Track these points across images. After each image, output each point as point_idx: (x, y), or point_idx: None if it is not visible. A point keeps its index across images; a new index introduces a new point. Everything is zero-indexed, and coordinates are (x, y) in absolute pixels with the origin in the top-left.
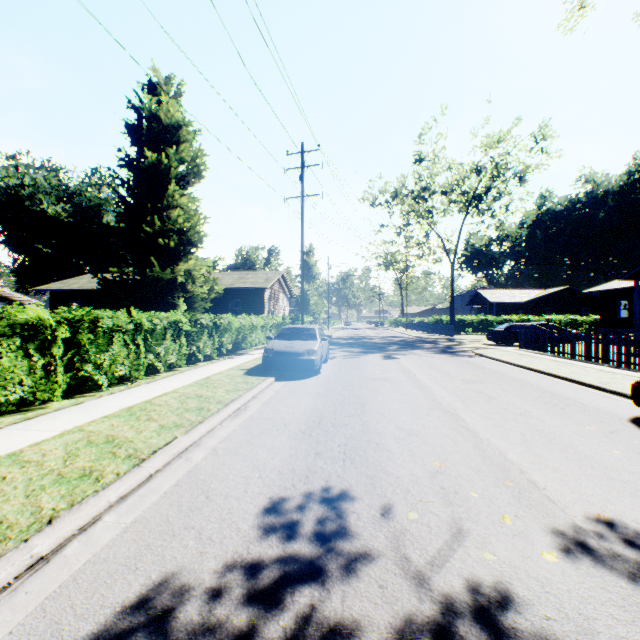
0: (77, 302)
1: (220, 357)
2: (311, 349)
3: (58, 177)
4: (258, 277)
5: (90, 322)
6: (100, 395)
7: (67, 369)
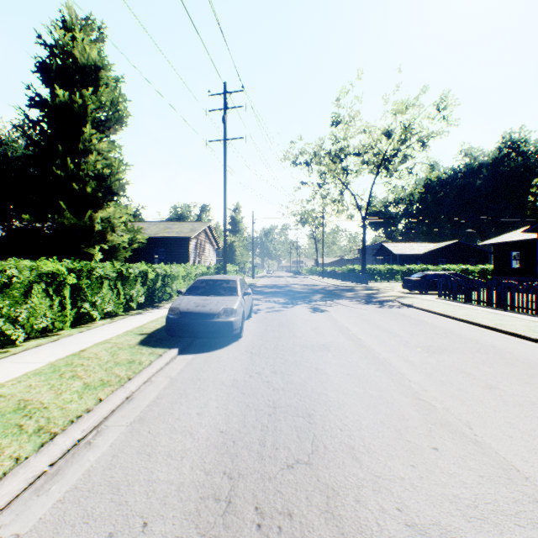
0: None
1: (129, 312)
2: (229, 308)
3: None
4: (184, 227)
5: None
6: None
7: None
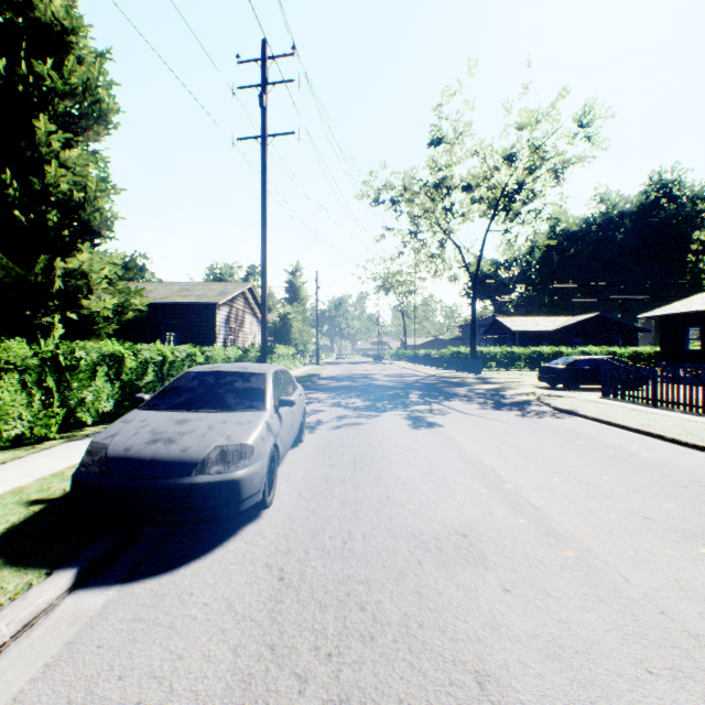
0: None
1: (81, 429)
2: (235, 444)
3: None
4: (210, 289)
5: None
6: None
7: None
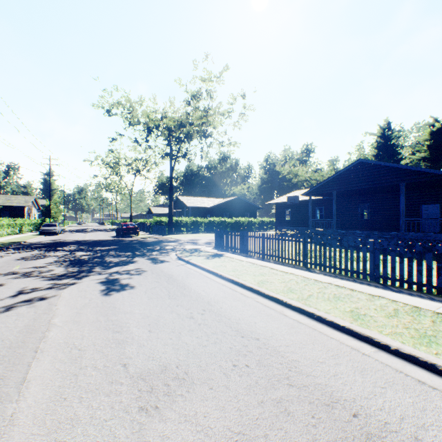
0: None
1: (14, 235)
2: (56, 229)
3: None
4: (20, 199)
5: None
6: None
7: None
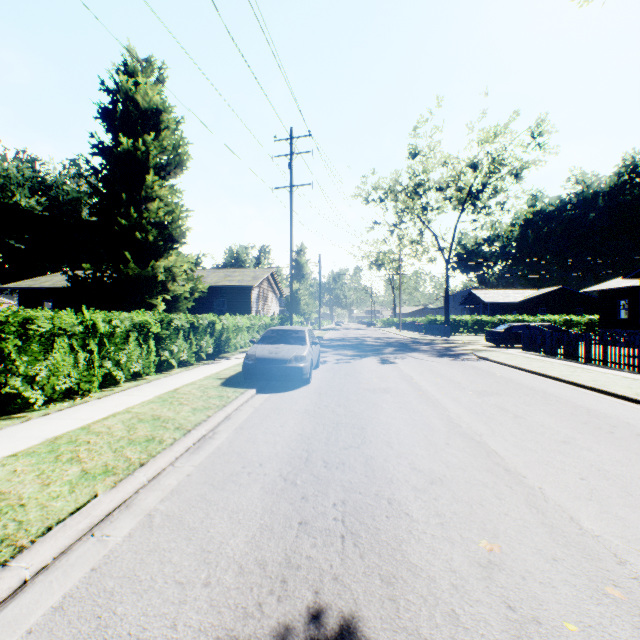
0: (51, 301)
1: (199, 362)
2: (299, 355)
3: (33, 168)
4: (245, 275)
5: (19, 324)
6: (28, 417)
7: None
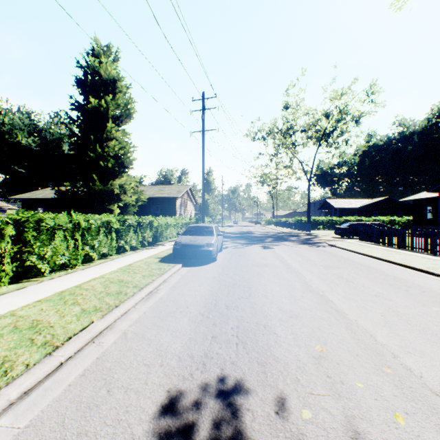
0: (42, 207)
1: (143, 247)
2: (209, 242)
3: (29, 118)
4: (172, 189)
5: (35, 222)
6: (41, 280)
7: (15, 259)
